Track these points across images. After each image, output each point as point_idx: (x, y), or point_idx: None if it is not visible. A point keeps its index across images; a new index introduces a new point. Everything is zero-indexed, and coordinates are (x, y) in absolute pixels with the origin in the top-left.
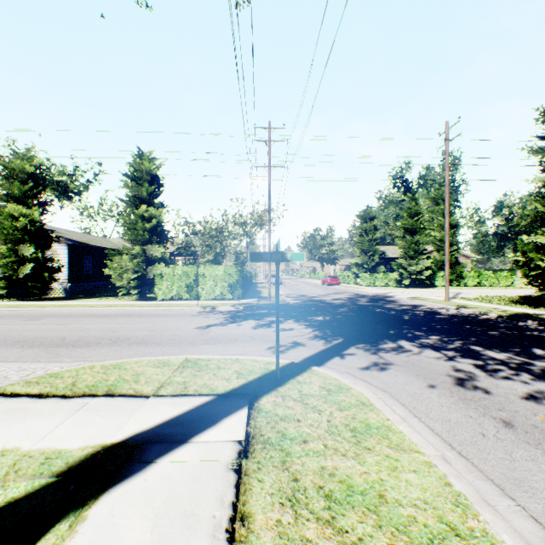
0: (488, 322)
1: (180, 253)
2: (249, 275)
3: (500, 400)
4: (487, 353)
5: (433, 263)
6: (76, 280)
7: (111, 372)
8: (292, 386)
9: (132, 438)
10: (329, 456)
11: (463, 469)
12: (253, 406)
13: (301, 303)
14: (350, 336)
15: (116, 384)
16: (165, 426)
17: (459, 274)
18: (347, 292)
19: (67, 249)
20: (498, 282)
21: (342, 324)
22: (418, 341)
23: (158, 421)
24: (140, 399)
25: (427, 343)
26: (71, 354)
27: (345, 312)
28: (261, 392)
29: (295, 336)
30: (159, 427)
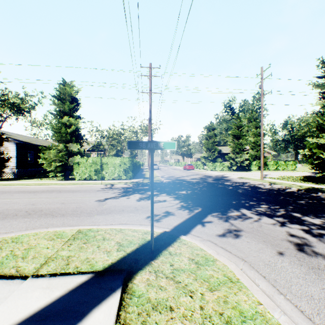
0: (293, 194)
1: (94, 150)
2: (138, 163)
3: None
4: (307, 219)
5: (250, 156)
6: (21, 167)
7: (6, 246)
8: (165, 258)
9: None
10: None
11: None
12: (126, 288)
13: (171, 181)
14: (206, 206)
15: (2, 261)
16: None
17: (265, 163)
18: (199, 174)
19: (15, 146)
20: (287, 168)
21: (199, 197)
22: (254, 210)
23: (19, 318)
24: (16, 282)
25: (261, 211)
26: None
27: (200, 187)
28: (137, 267)
29: (167, 207)
30: None
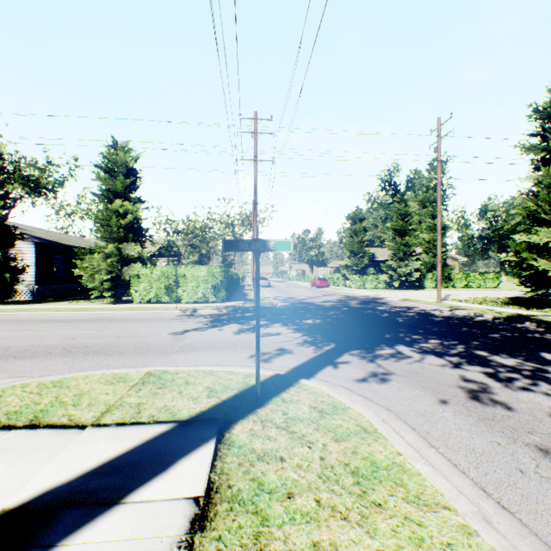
0: (485, 324)
1: (162, 254)
2: (236, 277)
3: (527, 419)
4: (495, 359)
5: (422, 265)
6: (44, 282)
7: (47, 392)
8: (275, 406)
9: (38, 499)
10: (325, 521)
11: (511, 532)
12: (223, 438)
13: (290, 306)
14: (343, 341)
15: (47, 409)
16: (94, 475)
17: (447, 276)
18: (337, 294)
19: (34, 248)
20: (485, 284)
21: (334, 328)
22: (418, 346)
23: (86, 468)
24: (73, 432)
25: (428, 348)
26: (7, 368)
27: (336, 314)
28: (236, 416)
29: (282, 342)
30: (84, 478)
